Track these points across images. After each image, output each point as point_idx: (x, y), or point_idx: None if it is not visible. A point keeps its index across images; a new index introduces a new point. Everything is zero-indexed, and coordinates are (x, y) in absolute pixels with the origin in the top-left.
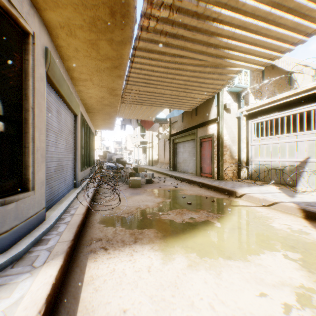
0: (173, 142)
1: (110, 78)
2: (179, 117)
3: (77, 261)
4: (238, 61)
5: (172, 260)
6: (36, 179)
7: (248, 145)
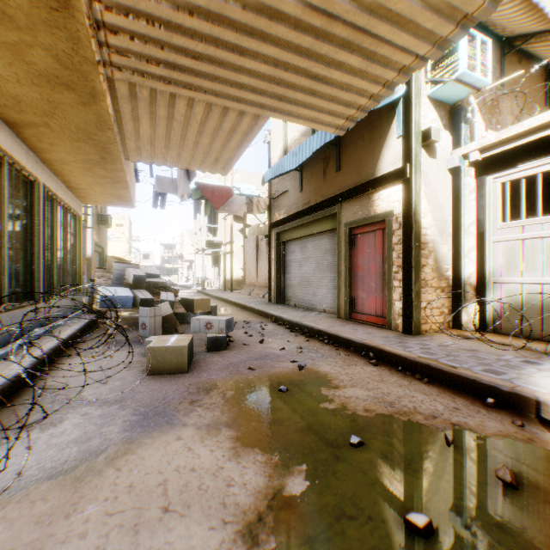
0: (277, 241)
1: None
2: (293, 182)
3: None
4: None
5: None
6: None
7: (482, 241)
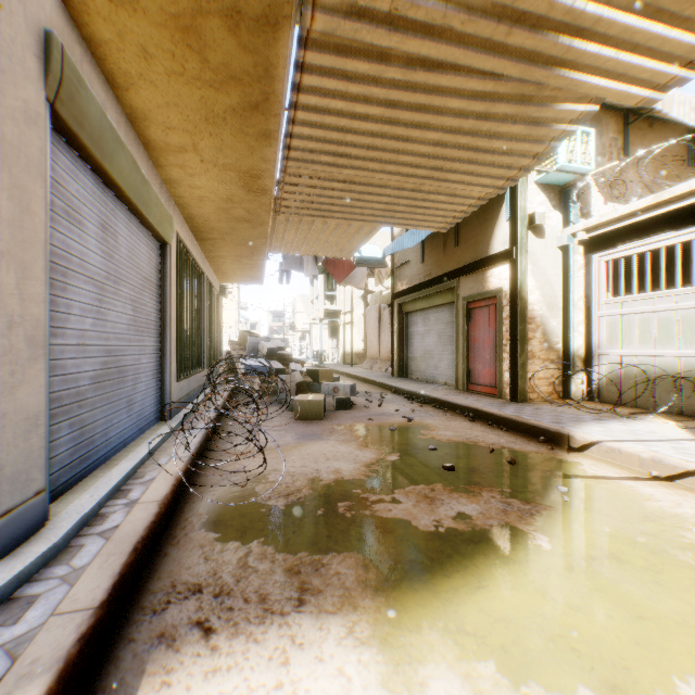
0: (399, 312)
1: (243, 143)
2: (415, 253)
3: (107, 682)
4: (593, 77)
5: (417, 694)
6: (7, 412)
7: (589, 316)
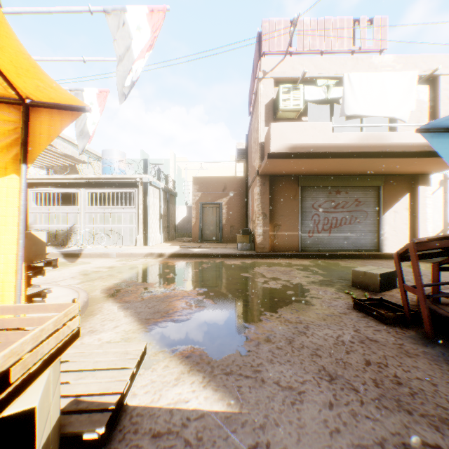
0: None
1: None
2: None
3: None
4: None
5: None
6: None
7: (28, 212)
